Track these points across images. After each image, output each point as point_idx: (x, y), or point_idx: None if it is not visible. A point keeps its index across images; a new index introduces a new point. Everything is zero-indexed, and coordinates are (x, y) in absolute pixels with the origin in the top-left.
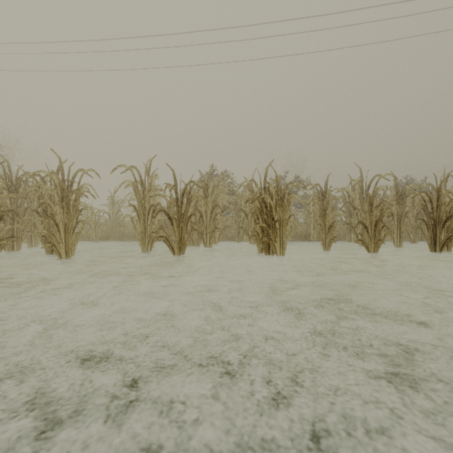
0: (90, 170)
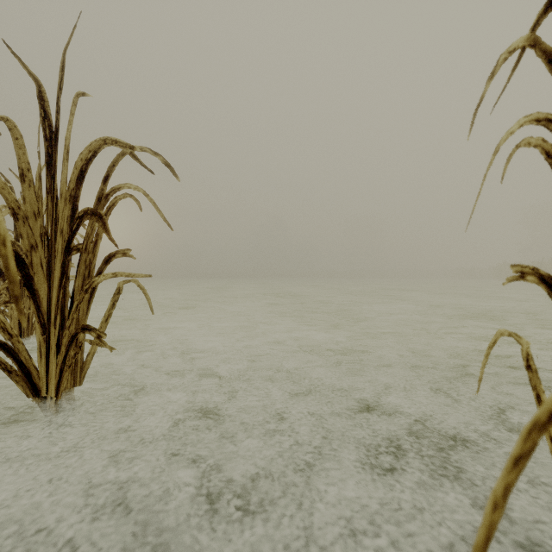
0: None
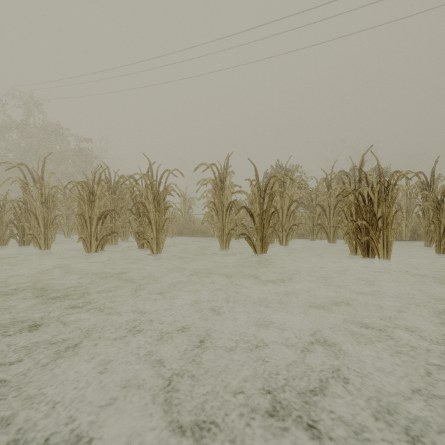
0: (175, 170)
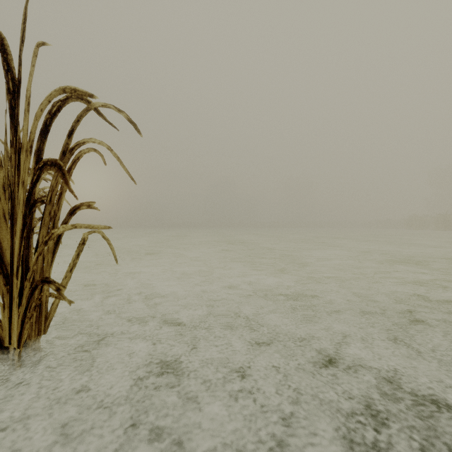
0: None
